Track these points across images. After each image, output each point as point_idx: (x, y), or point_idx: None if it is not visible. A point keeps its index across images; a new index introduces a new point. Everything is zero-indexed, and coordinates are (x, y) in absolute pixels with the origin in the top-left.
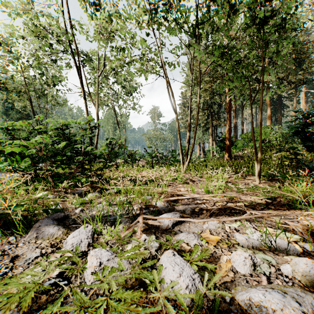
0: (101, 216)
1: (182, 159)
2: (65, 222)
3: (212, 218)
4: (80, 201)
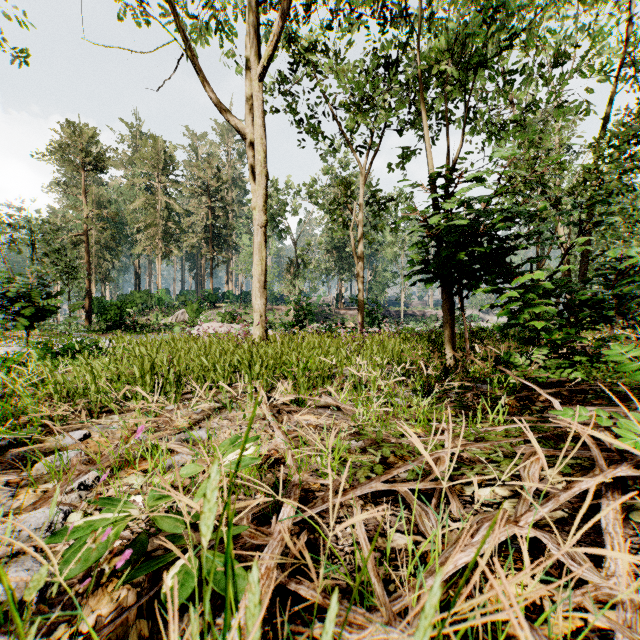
0: None
1: None
2: None
3: None
4: None
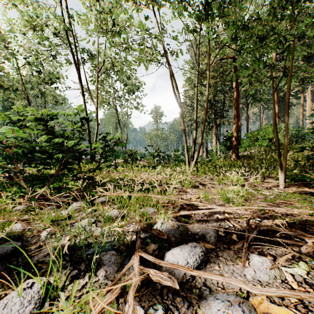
0: (76, 247)
1: (187, 158)
2: (13, 259)
3: (255, 254)
4: (51, 218)
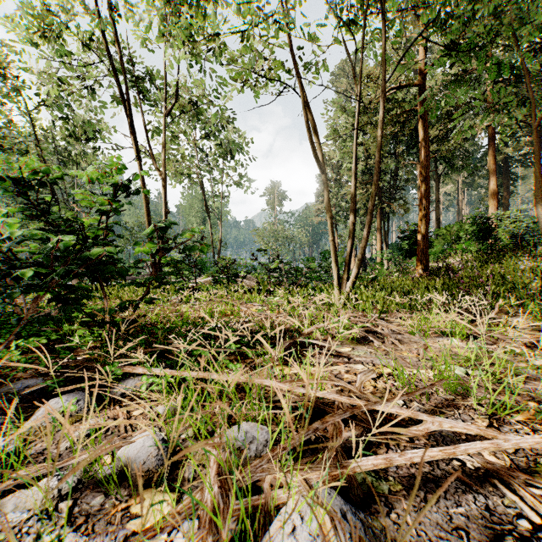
0: None
1: (337, 275)
2: None
3: None
4: None
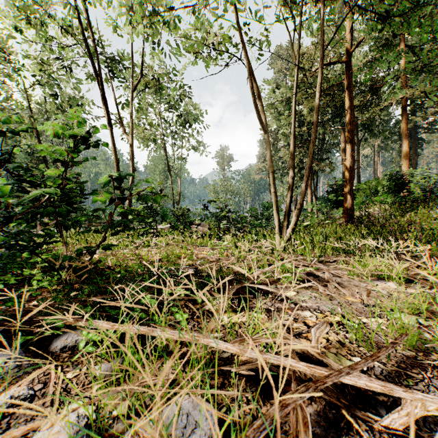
0: None
1: (278, 223)
2: None
3: None
4: None
